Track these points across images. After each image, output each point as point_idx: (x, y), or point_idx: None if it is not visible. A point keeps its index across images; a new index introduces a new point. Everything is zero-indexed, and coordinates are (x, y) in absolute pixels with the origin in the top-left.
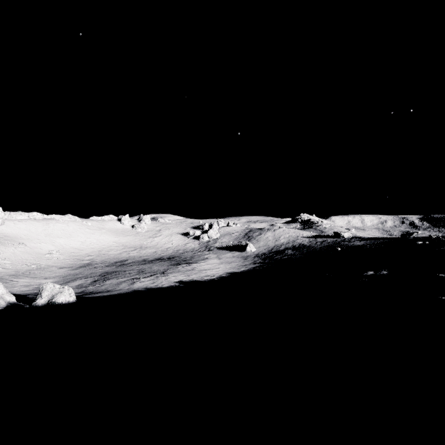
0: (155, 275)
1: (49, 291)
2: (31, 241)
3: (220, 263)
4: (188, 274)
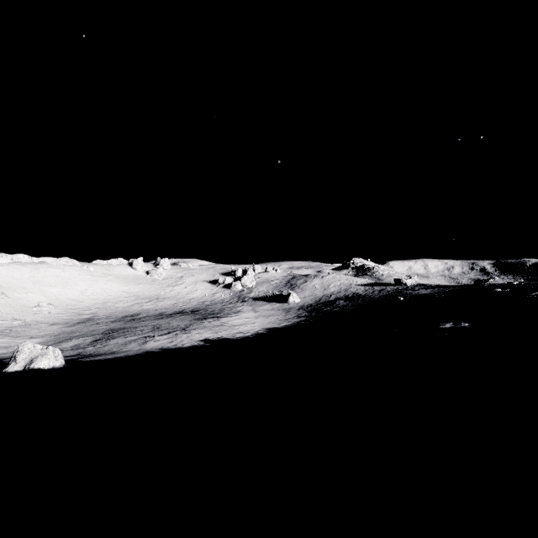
0: (174, 332)
1: (26, 354)
2: (15, 291)
3: (257, 316)
4: (216, 331)
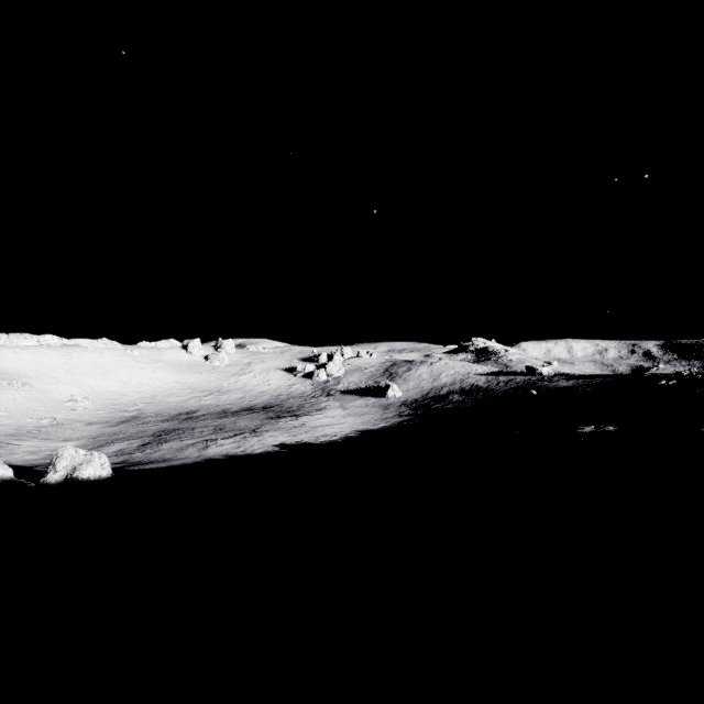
0: (241, 435)
1: (67, 460)
2: (42, 381)
3: (346, 415)
4: (295, 434)
